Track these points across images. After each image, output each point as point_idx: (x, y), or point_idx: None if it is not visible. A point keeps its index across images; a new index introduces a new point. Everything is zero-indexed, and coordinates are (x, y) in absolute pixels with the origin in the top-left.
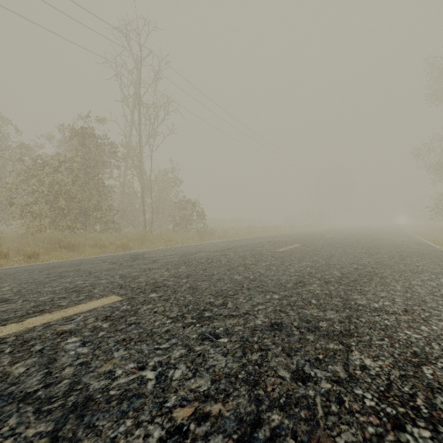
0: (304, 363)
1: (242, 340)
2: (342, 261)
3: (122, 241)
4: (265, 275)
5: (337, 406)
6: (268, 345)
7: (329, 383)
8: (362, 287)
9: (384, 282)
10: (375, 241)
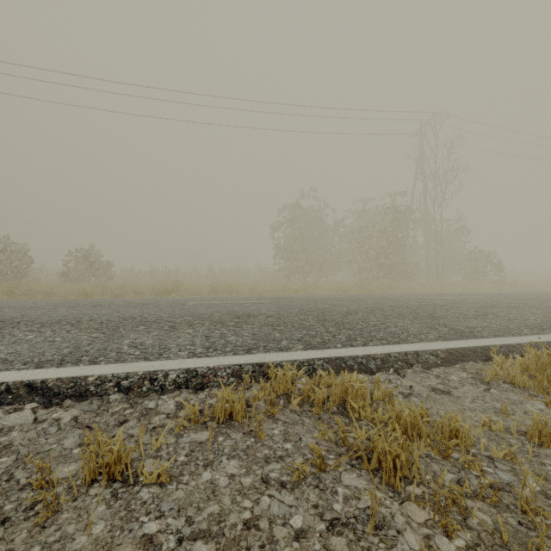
0: None
1: (539, 302)
2: None
3: (431, 287)
4: None
5: None
6: (549, 302)
7: None
8: None
9: None
10: None
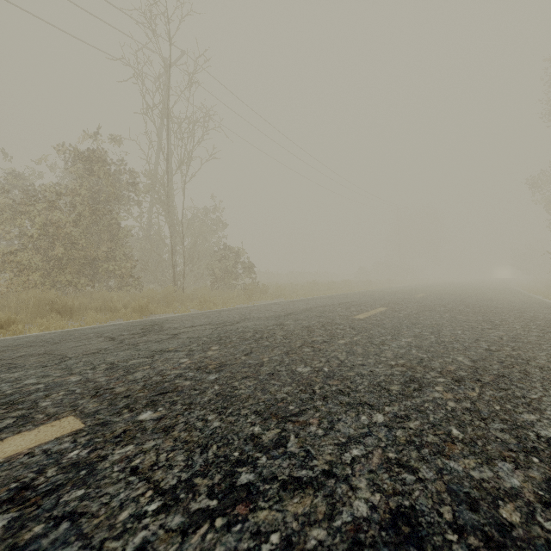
0: None
1: None
2: (460, 337)
3: (140, 303)
4: (348, 364)
5: None
6: None
7: None
8: (523, 392)
9: None
10: (486, 302)
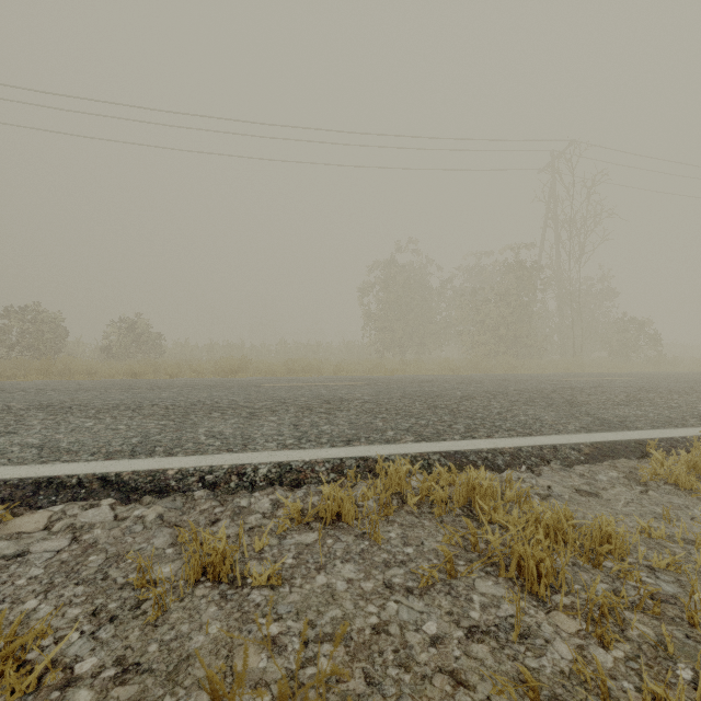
0: None
1: None
2: None
3: (566, 365)
4: None
5: None
6: None
7: None
8: None
9: None
10: None
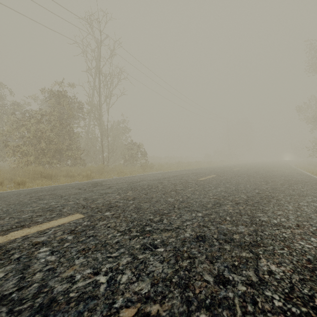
0: (223, 269)
1: (175, 250)
2: (247, 188)
3: (87, 173)
4: (191, 198)
5: (252, 306)
6: (195, 253)
7: (244, 286)
8: (263, 207)
9: (279, 203)
10: (270, 172)
